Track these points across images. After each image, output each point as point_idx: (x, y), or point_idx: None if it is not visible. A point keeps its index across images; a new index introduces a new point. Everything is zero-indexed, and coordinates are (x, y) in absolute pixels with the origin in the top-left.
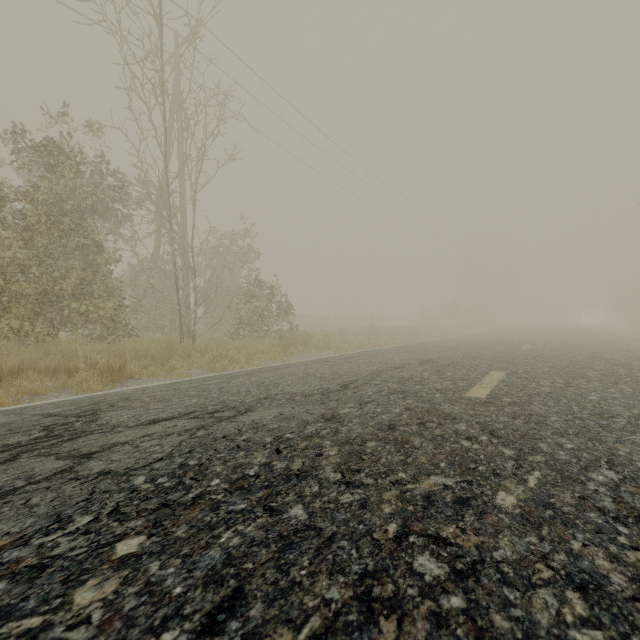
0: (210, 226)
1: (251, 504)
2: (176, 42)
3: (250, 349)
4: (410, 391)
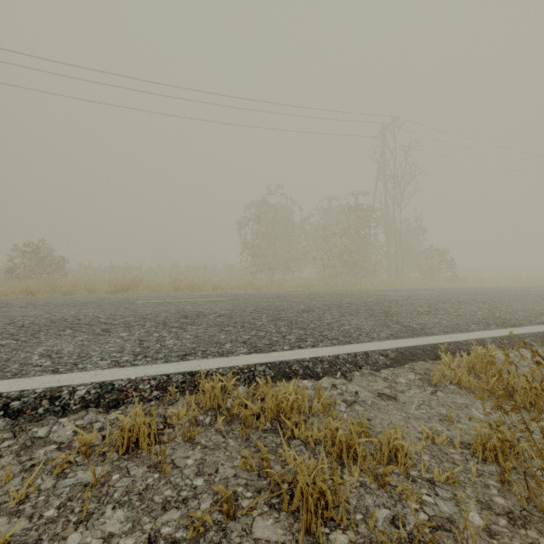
0: (406, 224)
1: (466, 290)
2: (382, 129)
3: (433, 283)
4: (508, 288)
